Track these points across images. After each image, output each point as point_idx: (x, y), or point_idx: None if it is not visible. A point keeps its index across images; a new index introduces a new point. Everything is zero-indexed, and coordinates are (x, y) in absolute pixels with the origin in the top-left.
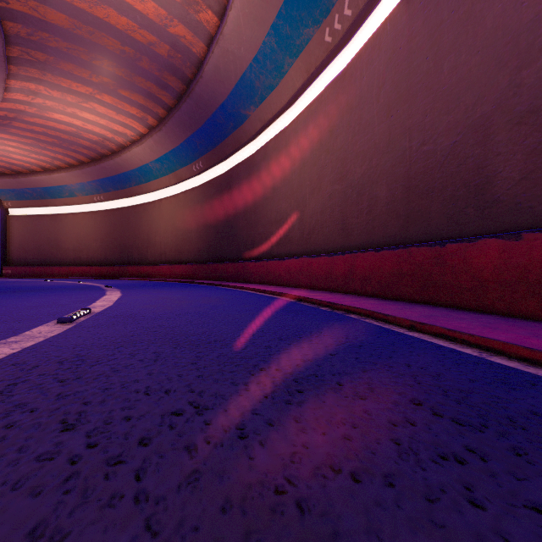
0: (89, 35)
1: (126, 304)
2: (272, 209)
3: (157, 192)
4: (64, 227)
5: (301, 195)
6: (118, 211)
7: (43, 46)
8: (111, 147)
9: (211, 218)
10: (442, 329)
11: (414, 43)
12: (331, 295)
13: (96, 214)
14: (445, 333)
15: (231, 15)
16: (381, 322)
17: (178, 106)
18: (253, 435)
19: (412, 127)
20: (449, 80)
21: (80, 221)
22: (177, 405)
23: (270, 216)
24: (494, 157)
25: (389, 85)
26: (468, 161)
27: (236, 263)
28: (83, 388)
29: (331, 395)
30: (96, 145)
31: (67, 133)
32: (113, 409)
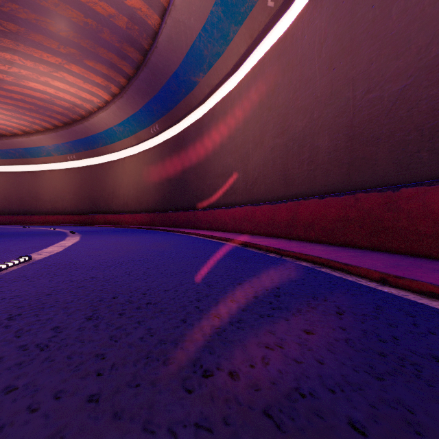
0: (55, 7)
1: (75, 250)
2: (218, 164)
3: (121, 152)
4: (43, 182)
5: (245, 150)
6: (87, 168)
7: (14, 17)
8: (80, 113)
9: (166, 174)
10: (432, 285)
11: None
12: (275, 240)
13: (69, 171)
14: (436, 291)
15: None
16: (340, 272)
17: (136, 75)
18: None
19: (356, 77)
20: (398, 25)
21: (56, 177)
22: None
23: (217, 170)
24: None
25: (331, 39)
26: (421, 103)
27: (187, 212)
28: None
29: None
30: (67, 111)
31: (42, 100)
32: None
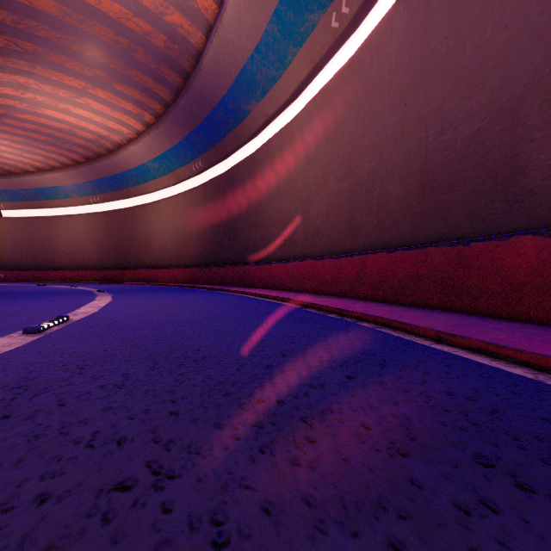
0: (80, 24)
1: (112, 310)
2: (274, 209)
3: (156, 193)
4: (59, 229)
5: (306, 193)
6: (115, 213)
7: (31, 35)
8: (107, 146)
9: (211, 220)
10: (479, 342)
11: (431, 23)
12: (339, 300)
13: (92, 216)
14: (482, 347)
15: (231, 1)
16: (400, 332)
17: (176, 101)
18: (237, 539)
19: (429, 115)
20: (471, 61)
21: (76, 223)
22: (128, 468)
23: (273, 217)
24: (526, 144)
25: (402, 70)
26: (495, 150)
27: (237, 267)
28: (3, 434)
29: (356, 446)
30: (91, 143)
31: (60, 131)
32: (27, 477)
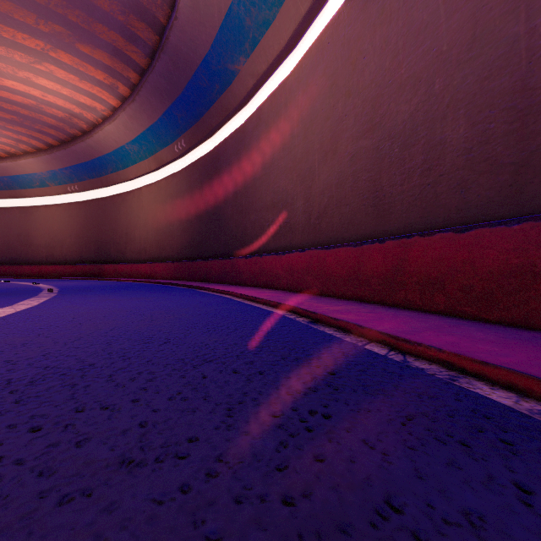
0: None
1: None
2: (267, 190)
3: (137, 180)
4: (36, 221)
5: (308, 165)
6: (94, 202)
7: None
8: (81, 126)
9: (195, 207)
10: None
11: None
12: (367, 309)
13: (70, 206)
14: None
15: None
16: None
17: (151, 66)
18: None
19: None
20: None
21: (53, 214)
22: None
23: (265, 199)
24: None
25: None
26: None
27: (223, 260)
28: None
29: None
30: (63, 123)
31: (26, 107)
32: None
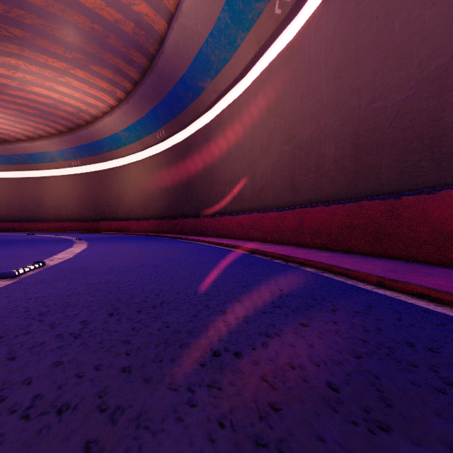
0: (61, 13)
1: (85, 256)
2: (226, 170)
3: (126, 158)
4: (46, 188)
5: (253, 156)
6: (92, 174)
7: (20, 22)
8: (85, 118)
9: (172, 180)
10: (421, 287)
11: (363, 5)
12: (282, 247)
13: (73, 177)
14: (424, 292)
15: None
16: (341, 276)
17: (143, 80)
18: None
19: (361, 86)
20: (400, 37)
21: (60, 183)
22: (62, 452)
23: (224, 176)
24: (452, 108)
25: (337, 48)
26: (422, 114)
27: (194, 219)
28: None
29: (328, 417)
30: (72, 116)
31: (46, 105)
32: None
